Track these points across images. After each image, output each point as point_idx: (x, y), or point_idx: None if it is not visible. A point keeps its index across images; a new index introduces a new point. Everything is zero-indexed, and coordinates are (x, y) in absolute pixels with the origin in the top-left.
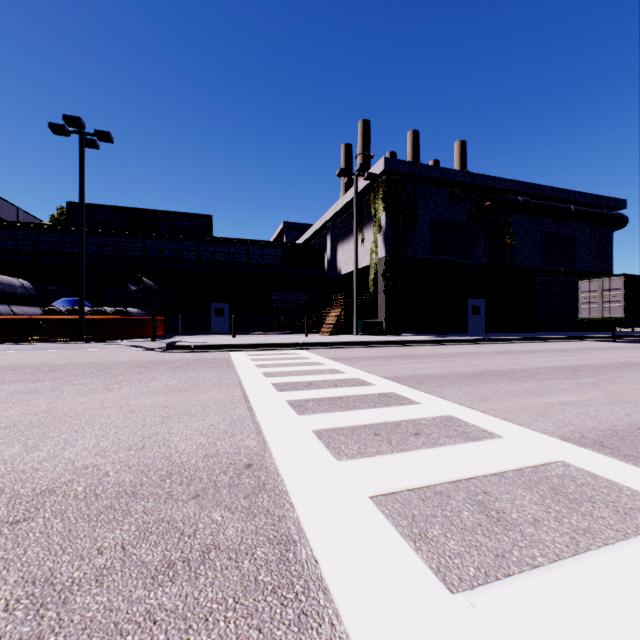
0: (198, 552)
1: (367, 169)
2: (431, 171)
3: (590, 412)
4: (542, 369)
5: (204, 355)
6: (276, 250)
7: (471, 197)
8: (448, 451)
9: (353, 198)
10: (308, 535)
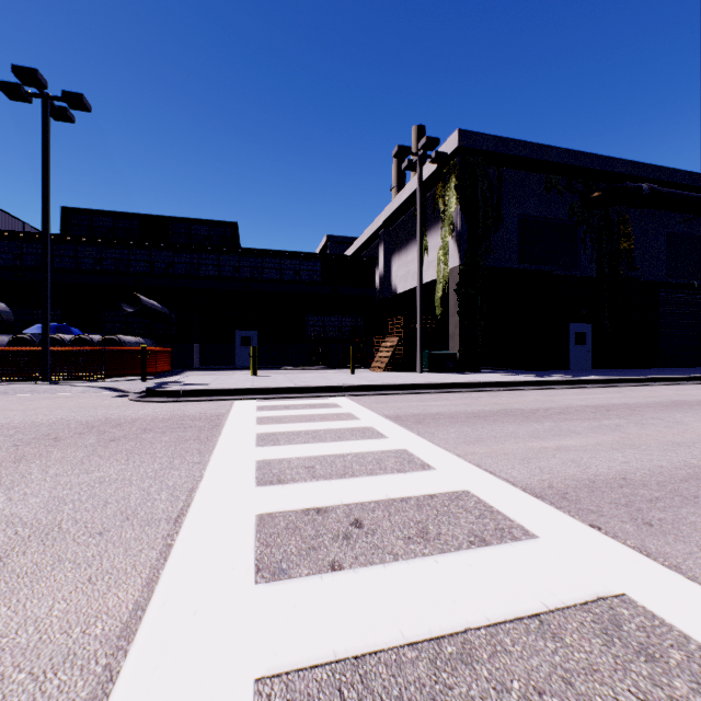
0: None
1: (435, 145)
2: (522, 148)
3: None
4: None
5: (190, 408)
6: (315, 264)
7: (574, 186)
8: None
9: (413, 193)
10: None
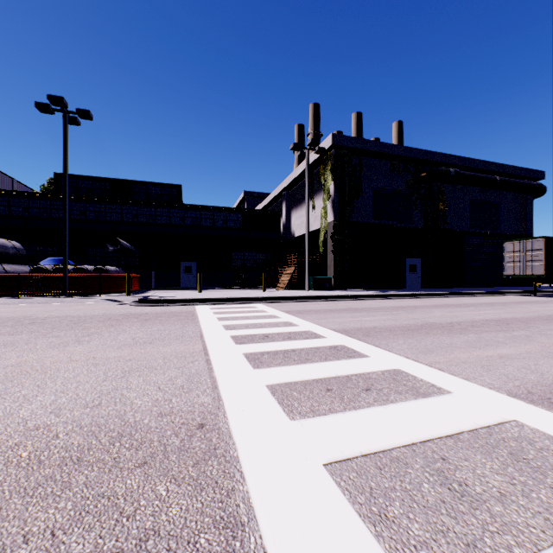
0: (135, 540)
1: (317, 144)
2: (374, 146)
3: (530, 365)
4: (477, 322)
5: (172, 308)
6: (238, 215)
7: (409, 169)
8: (400, 409)
9: (305, 170)
10: (258, 516)
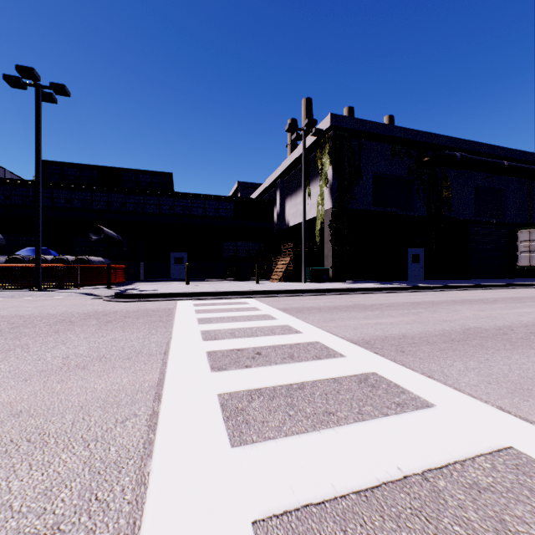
0: None
1: (315, 124)
2: (375, 127)
3: None
4: (531, 326)
5: (149, 305)
6: (230, 204)
7: (411, 153)
8: None
9: (300, 155)
10: None
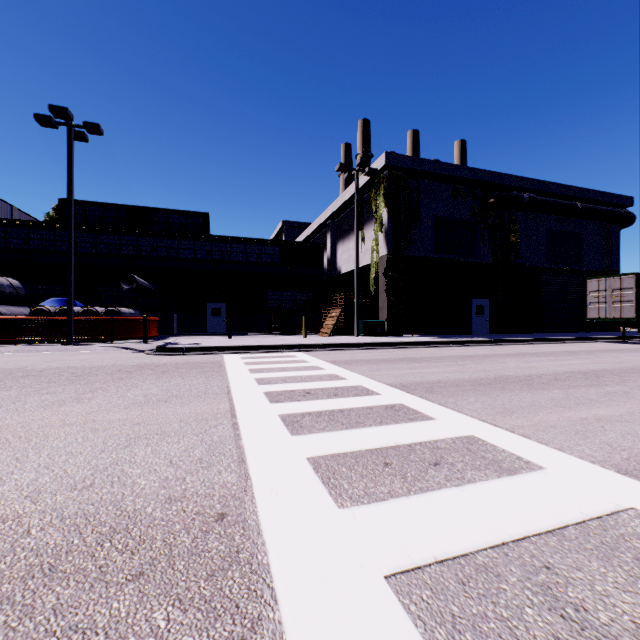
0: None
1: (368, 164)
2: (434, 166)
3: (637, 431)
4: (561, 374)
5: (196, 358)
6: (274, 249)
7: (475, 194)
8: (481, 491)
9: (353, 195)
10: None
